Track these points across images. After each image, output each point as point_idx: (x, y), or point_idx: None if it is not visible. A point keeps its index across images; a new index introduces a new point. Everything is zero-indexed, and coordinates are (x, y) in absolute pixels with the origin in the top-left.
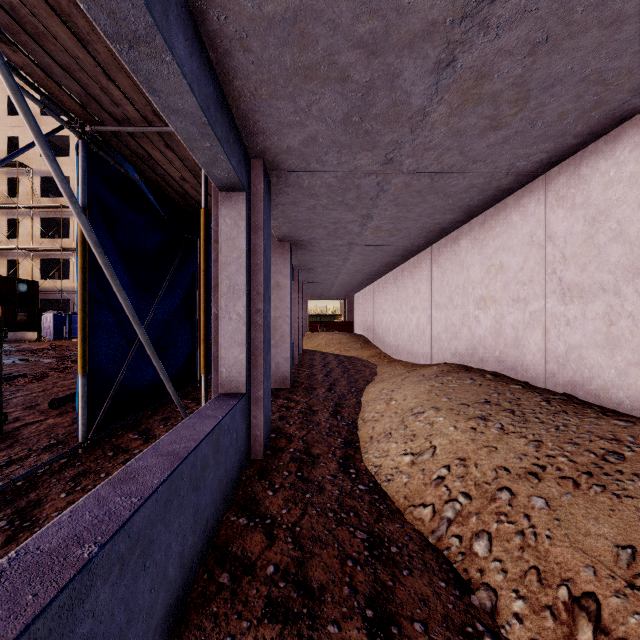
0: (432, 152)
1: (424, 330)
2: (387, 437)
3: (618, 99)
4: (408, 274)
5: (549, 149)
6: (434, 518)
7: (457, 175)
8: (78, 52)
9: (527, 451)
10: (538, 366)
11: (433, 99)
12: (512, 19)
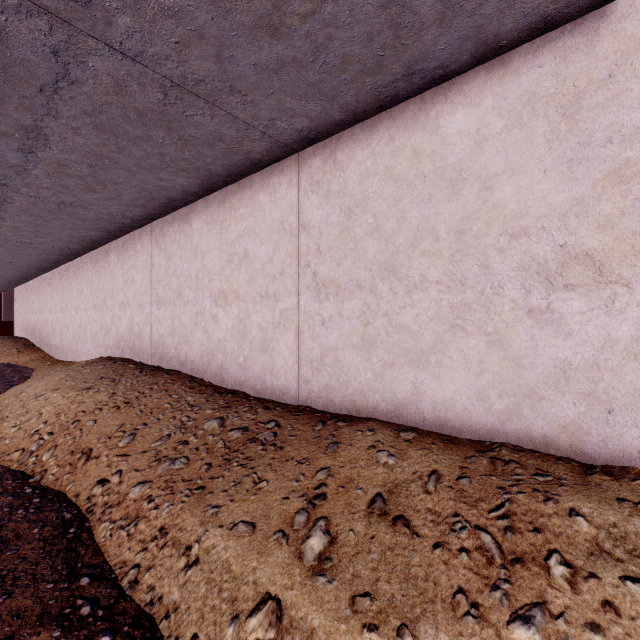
0: (47, 190)
1: (86, 329)
2: (3, 420)
3: (163, 200)
4: (73, 274)
5: (143, 211)
6: (22, 454)
7: (81, 209)
8: None
9: (104, 399)
10: (149, 351)
11: (28, 164)
12: (66, 150)
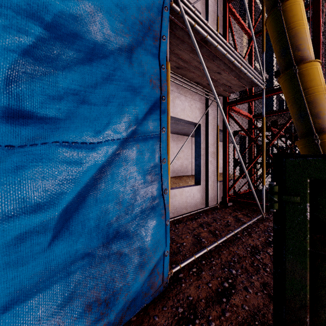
0: None
1: None
2: None
3: None
4: None
5: None
6: None
7: None
8: (180, 52)
9: None
10: None
11: None
12: None
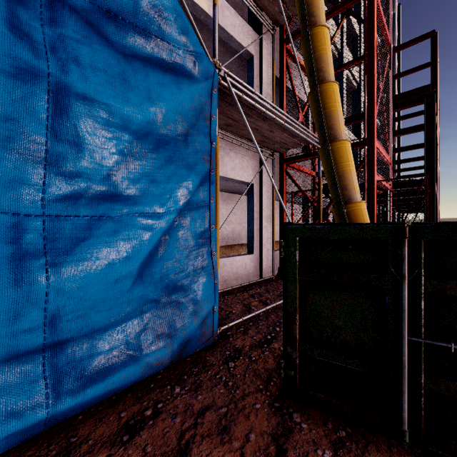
0: None
1: None
2: None
3: None
4: None
5: None
6: None
7: None
8: (229, 112)
9: None
10: None
11: None
12: None
